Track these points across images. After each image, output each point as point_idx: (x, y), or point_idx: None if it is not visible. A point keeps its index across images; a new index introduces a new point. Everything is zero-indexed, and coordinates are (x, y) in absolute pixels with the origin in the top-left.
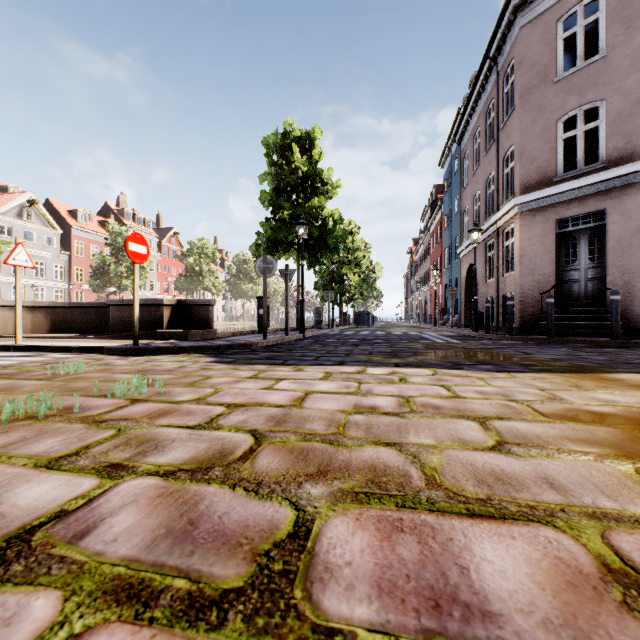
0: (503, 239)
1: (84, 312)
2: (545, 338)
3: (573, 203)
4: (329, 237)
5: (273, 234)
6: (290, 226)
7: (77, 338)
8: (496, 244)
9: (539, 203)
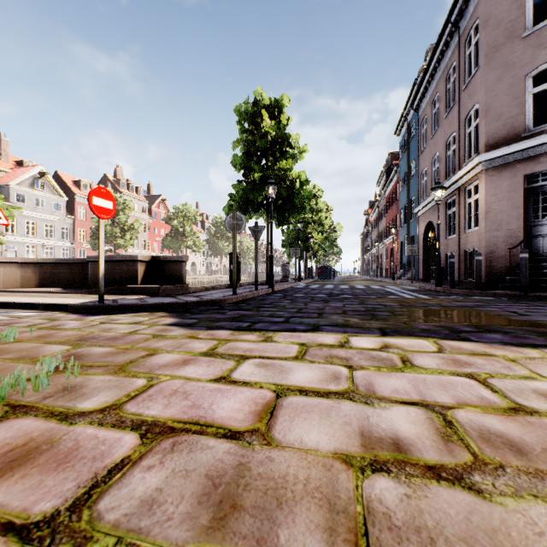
0: (465, 196)
1: (70, 268)
2: (519, 294)
3: (544, 157)
4: (296, 197)
5: (244, 195)
6: (260, 187)
7: (57, 293)
8: (457, 202)
9: (506, 159)
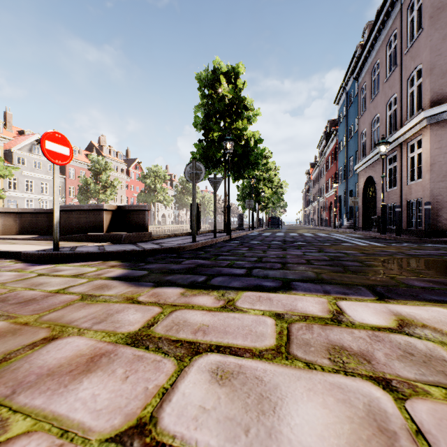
0: (407, 151)
1: (47, 217)
2: None
3: None
4: (251, 154)
5: (204, 152)
6: (218, 145)
7: (29, 239)
8: (399, 156)
9: None
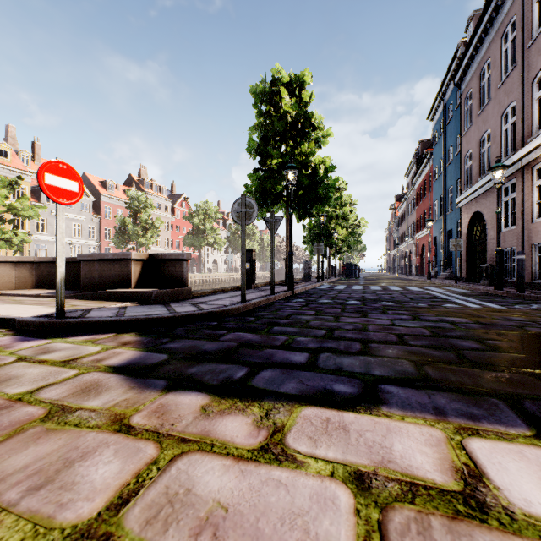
0: (532, 178)
1: (68, 267)
2: None
3: None
4: (320, 186)
5: (261, 185)
6: (278, 175)
7: (43, 296)
8: (520, 185)
9: None
